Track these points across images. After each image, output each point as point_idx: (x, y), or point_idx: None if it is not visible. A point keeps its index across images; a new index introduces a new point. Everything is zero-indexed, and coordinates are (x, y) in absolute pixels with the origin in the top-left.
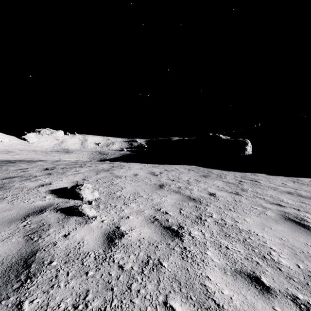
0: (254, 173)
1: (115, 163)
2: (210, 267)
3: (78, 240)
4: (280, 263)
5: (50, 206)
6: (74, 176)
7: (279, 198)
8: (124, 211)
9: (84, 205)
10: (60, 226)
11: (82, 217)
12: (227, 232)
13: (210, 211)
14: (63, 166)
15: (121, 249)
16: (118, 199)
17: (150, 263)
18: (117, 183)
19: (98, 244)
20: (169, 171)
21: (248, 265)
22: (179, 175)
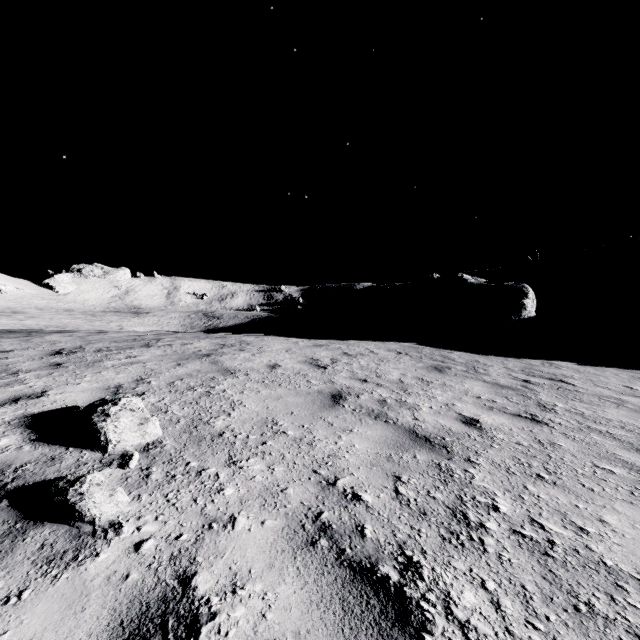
0: (549, 361)
1: (231, 336)
2: None
3: None
4: None
5: None
6: (118, 371)
7: None
8: (224, 491)
9: (94, 476)
10: None
11: (73, 529)
12: (574, 586)
13: (484, 486)
14: (105, 345)
15: None
16: (213, 446)
17: None
18: (224, 390)
19: None
20: (353, 356)
21: None
22: (378, 366)
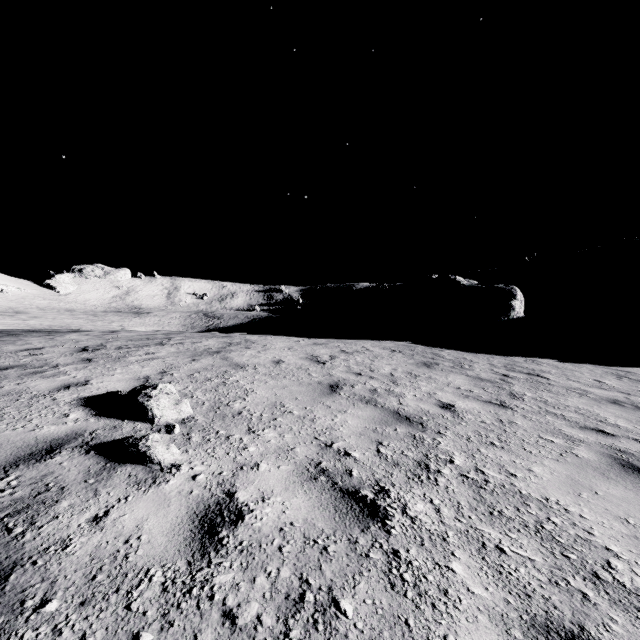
0: (532, 358)
1: (236, 335)
2: (465, 616)
3: (128, 531)
4: (639, 594)
5: (75, 439)
6: (142, 366)
7: (597, 416)
8: (248, 449)
9: (154, 436)
10: (87, 491)
11: (147, 468)
12: (494, 503)
13: (446, 448)
14: (123, 343)
15: (235, 556)
16: (235, 420)
17: (307, 601)
18: (237, 381)
19: (176, 544)
20: (350, 353)
21: (561, 603)
22: (372, 362)
